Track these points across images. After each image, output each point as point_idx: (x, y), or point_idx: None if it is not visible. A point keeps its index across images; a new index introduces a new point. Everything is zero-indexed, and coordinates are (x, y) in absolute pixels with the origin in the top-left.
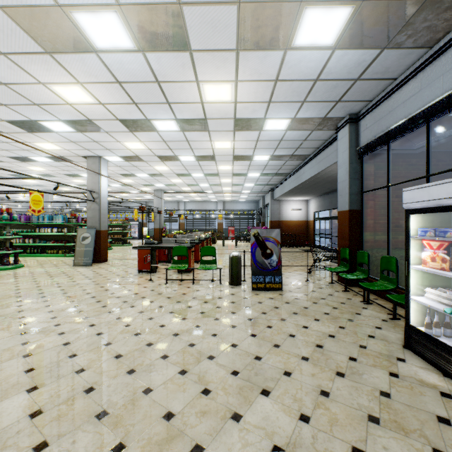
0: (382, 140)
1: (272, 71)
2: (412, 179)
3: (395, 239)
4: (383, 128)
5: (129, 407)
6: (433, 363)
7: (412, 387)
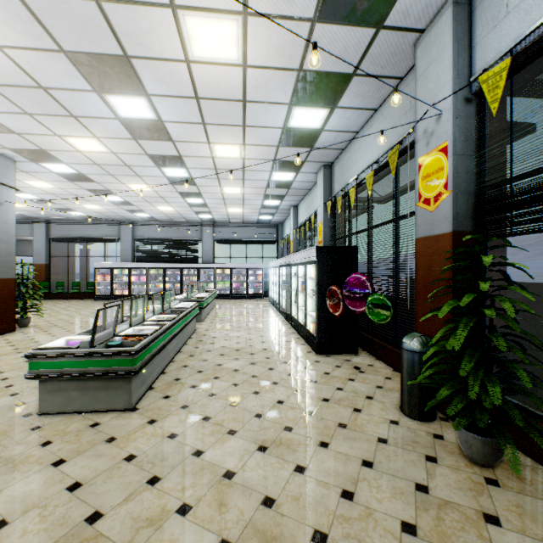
0: (69, 239)
1: (49, 211)
2: (81, 256)
3: (58, 277)
4: (68, 234)
5: (80, 308)
6: (102, 300)
7: (104, 301)
